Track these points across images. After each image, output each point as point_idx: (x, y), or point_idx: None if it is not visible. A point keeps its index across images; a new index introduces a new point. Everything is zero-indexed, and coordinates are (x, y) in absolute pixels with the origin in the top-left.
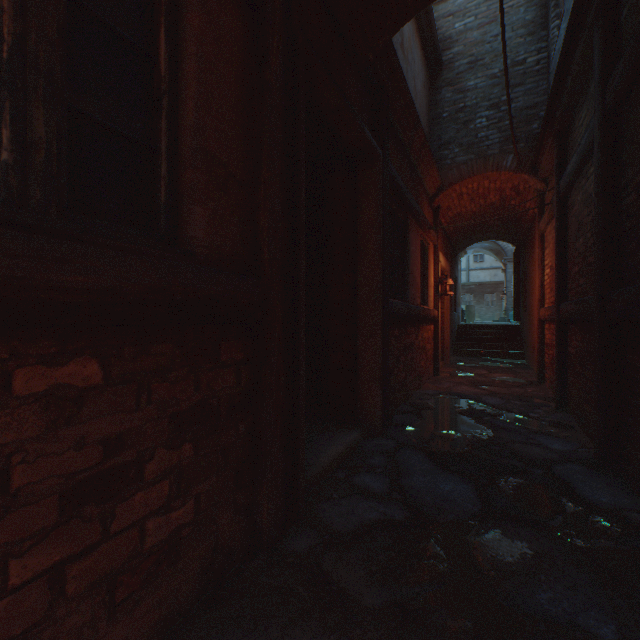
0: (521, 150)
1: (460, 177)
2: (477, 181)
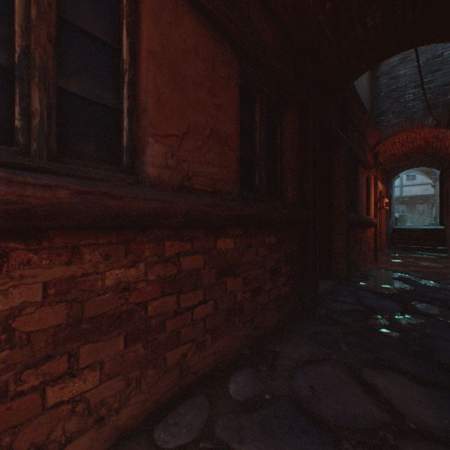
0: (439, 113)
1: (393, 133)
2: (406, 134)
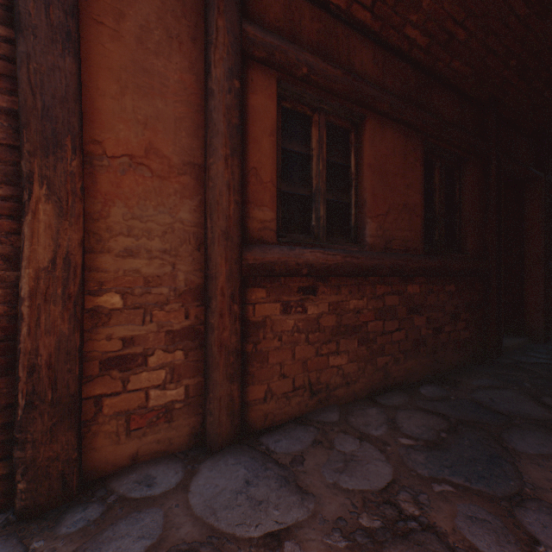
0: None
1: None
2: None
